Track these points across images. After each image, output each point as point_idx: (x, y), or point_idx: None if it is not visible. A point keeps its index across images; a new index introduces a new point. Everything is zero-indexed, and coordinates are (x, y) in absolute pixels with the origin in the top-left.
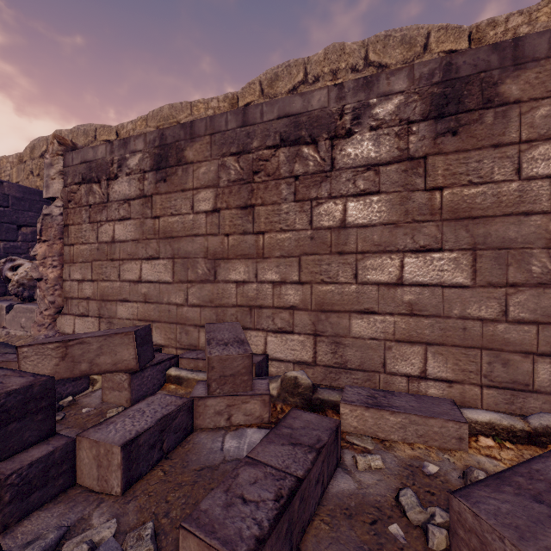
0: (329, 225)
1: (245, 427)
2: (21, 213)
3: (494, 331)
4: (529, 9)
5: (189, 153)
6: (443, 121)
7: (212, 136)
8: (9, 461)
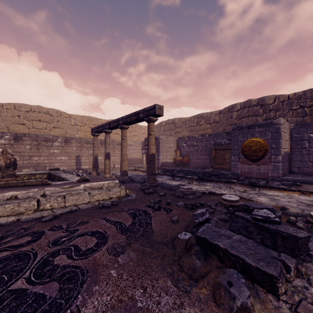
0: (52, 152)
1: None
2: None
3: (70, 164)
4: (78, 115)
5: (24, 138)
6: (66, 143)
7: (30, 137)
8: None
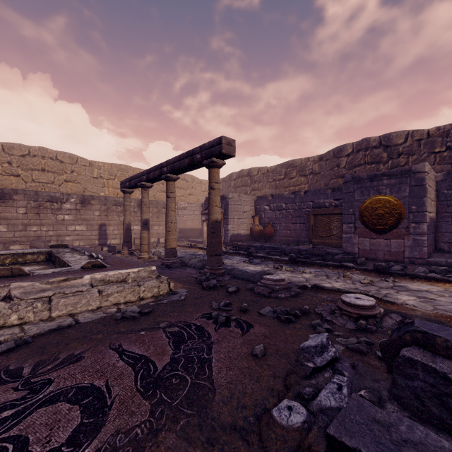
0: (61, 219)
1: None
2: None
3: (90, 237)
4: (104, 163)
5: (15, 197)
6: (83, 205)
7: (25, 195)
8: None
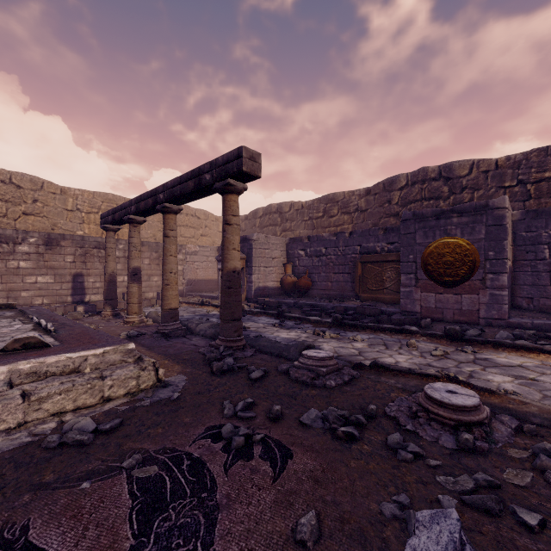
0: (13, 267)
1: None
2: None
3: (60, 292)
4: (82, 190)
5: None
6: (48, 247)
7: None
8: None
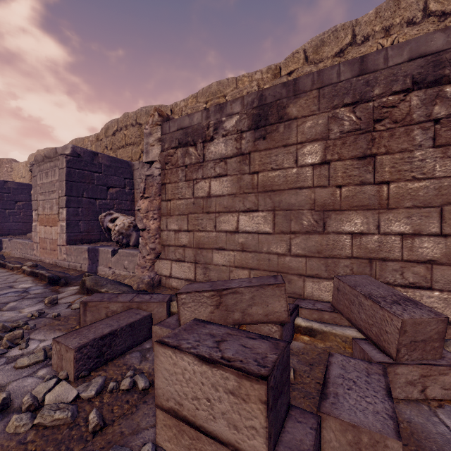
0: None
1: (449, 404)
2: (109, 178)
3: None
4: None
5: (292, 109)
6: None
7: (320, 90)
8: (283, 446)
